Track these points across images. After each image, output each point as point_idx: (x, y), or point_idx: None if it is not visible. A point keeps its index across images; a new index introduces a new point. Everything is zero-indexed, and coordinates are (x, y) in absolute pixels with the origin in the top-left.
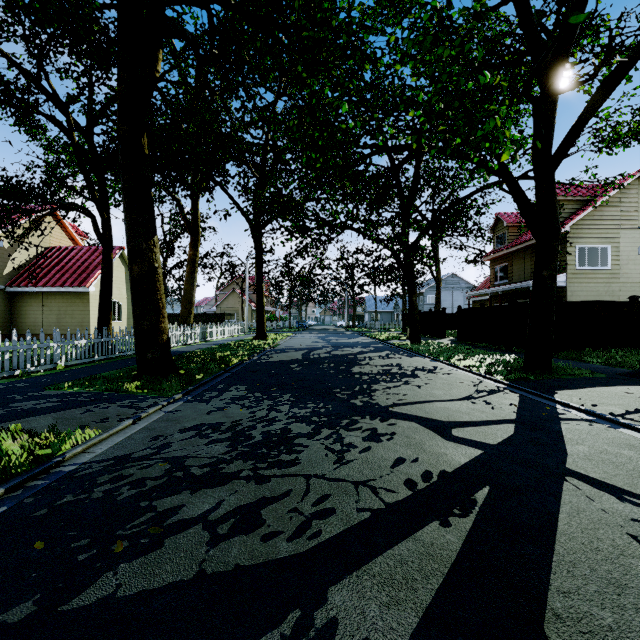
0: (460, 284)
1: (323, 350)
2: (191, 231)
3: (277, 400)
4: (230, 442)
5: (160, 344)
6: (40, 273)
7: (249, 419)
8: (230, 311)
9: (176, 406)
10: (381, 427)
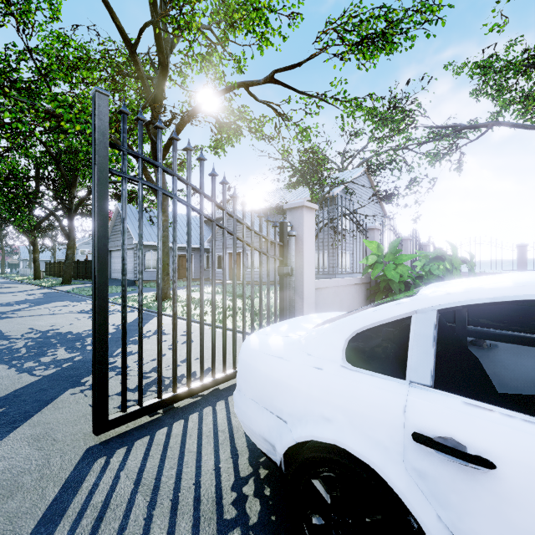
0: None
1: None
2: None
3: None
4: None
5: None
6: None
7: None
8: None
9: None
10: None
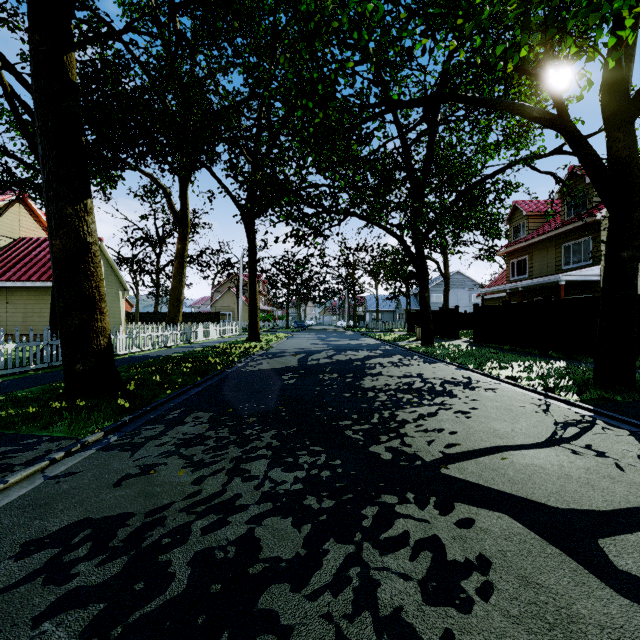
0: (465, 282)
1: (323, 354)
2: (179, 223)
3: (250, 446)
4: (103, 606)
5: (95, 351)
6: (5, 266)
7: (185, 503)
8: (225, 310)
9: (77, 460)
10: (448, 535)
